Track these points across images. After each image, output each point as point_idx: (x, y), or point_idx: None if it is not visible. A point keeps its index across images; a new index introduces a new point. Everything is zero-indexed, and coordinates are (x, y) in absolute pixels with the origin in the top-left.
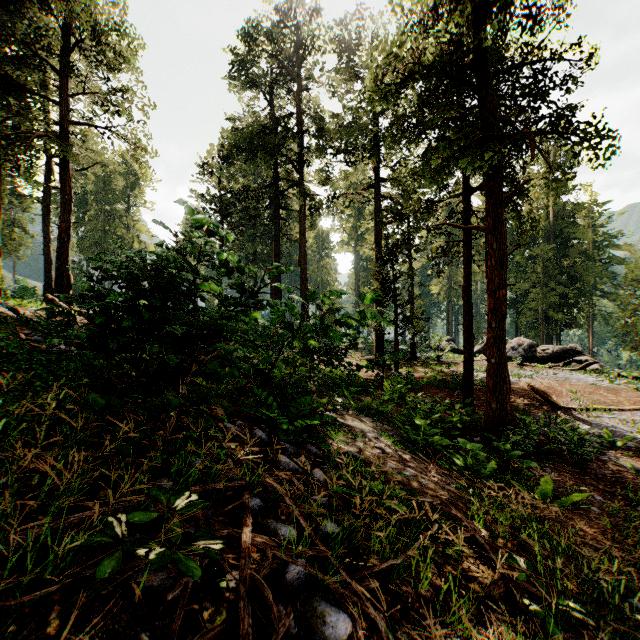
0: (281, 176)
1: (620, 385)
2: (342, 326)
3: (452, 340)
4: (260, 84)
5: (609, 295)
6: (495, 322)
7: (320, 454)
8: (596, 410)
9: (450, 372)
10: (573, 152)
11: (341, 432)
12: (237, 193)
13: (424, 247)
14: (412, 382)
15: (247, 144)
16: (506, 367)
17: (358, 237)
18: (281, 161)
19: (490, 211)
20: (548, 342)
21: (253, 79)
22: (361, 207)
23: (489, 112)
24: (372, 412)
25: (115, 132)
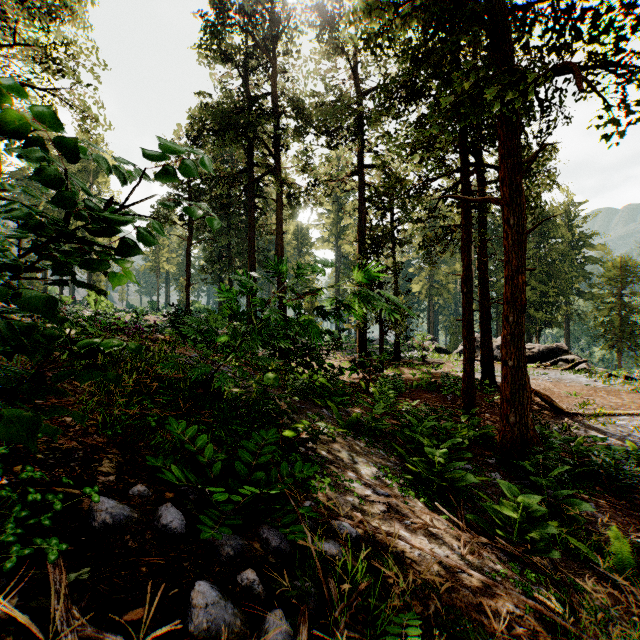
0: (256, 159)
1: (616, 386)
2: (325, 317)
3: (435, 339)
4: (233, 59)
5: (585, 294)
6: (513, 315)
7: (287, 547)
8: (605, 415)
9: (438, 373)
10: (623, 92)
11: (324, 480)
12: (207, 179)
13: (409, 241)
14: (401, 386)
15: (217, 123)
16: (526, 371)
17: (338, 233)
18: (256, 144)
19: (506, 178)
20: (528, 341)
21: (225, 53)
22: (342, 203)
23: (505, 56)
24: (362, 430)
25: (59, 98)
